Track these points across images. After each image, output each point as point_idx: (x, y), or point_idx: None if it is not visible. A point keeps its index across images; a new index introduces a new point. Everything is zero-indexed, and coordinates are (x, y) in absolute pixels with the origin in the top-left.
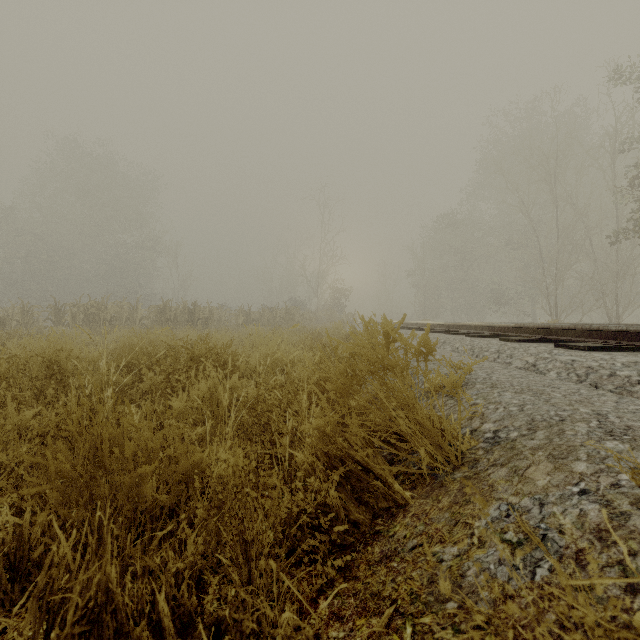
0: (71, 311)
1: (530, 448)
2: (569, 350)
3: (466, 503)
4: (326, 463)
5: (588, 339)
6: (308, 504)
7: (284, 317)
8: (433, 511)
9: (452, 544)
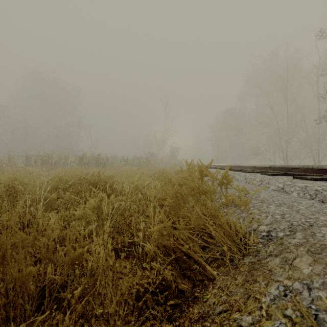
0: (34, 159)
1: (294, 245)
2: (302, 180)
3: (254, 282)
4: (164, 251)
5: (311, 174)
6: (152, 279)
7: (145, 162)
8: (232, 286)
9: (247, 314)
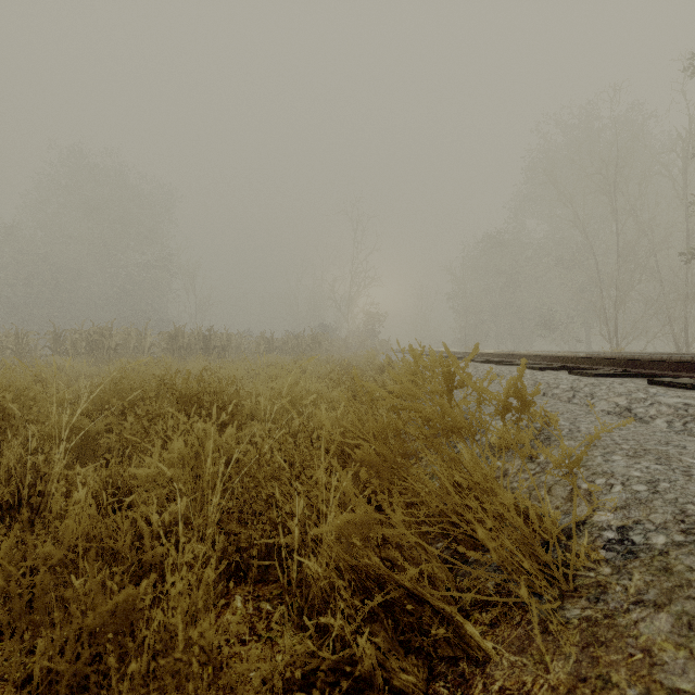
0: (71, 338)
1: None
2: (672, 389)
3: (604, 685)
4: (353, 581)
5: (689, 374)
6: (323, 660)
7: (310, 345)
8: (540, 690)
9: None
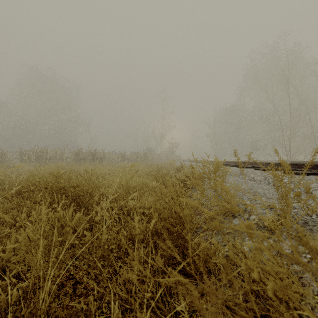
0: (27, 154)
1: None
2: None
3: None
4: None
5: None
6: None
7: (143, 157)
8: None
9: None
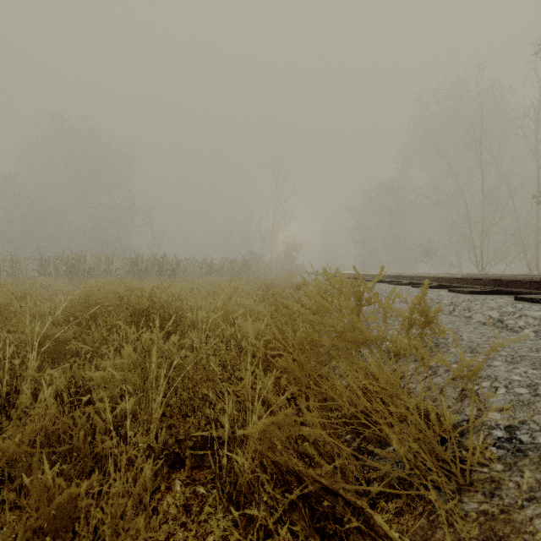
0: (54, 263)
1: None
2: (535, 304)
3: None
4: (275, 474)
5: None
6: None
7: (242, 268)
8: None
9: None
